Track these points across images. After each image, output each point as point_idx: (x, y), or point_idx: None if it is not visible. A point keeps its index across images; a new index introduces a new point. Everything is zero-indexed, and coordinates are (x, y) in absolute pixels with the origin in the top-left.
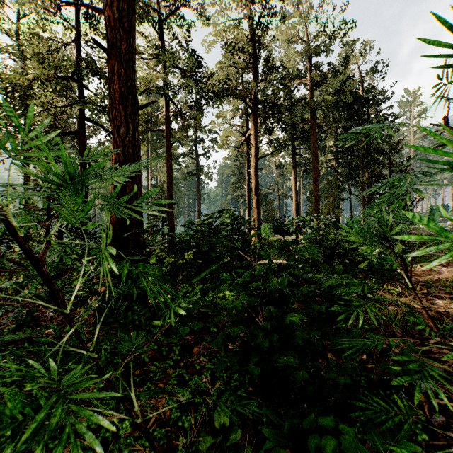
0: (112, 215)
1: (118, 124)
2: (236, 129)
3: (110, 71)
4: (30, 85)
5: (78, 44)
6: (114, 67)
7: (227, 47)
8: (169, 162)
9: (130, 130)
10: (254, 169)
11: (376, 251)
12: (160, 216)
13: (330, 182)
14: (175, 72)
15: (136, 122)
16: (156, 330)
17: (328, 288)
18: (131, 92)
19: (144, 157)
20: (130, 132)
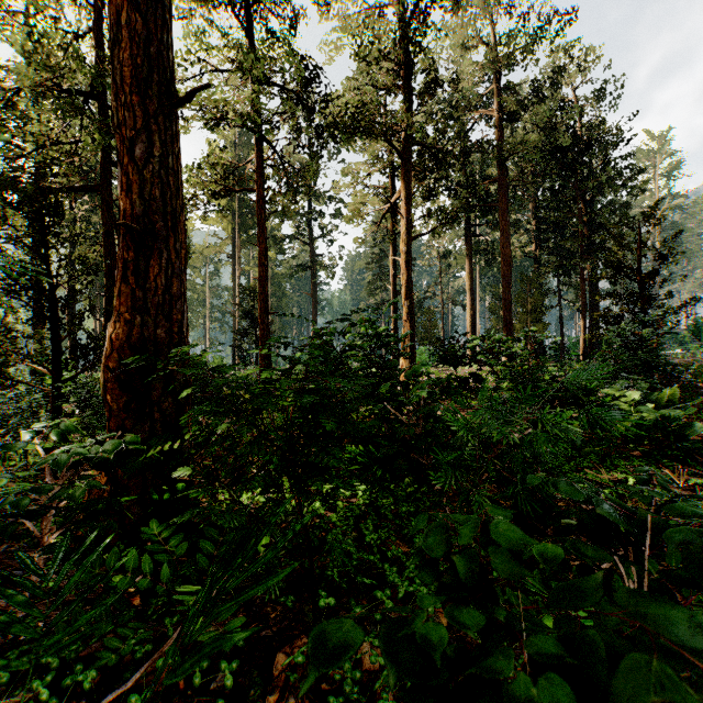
0: (117, 327)
1: (129, 136)
2: (375, 193)
3: (113, 23)
4: (12, 103)
5: (101, 34)
6: (120, 14)
7: (360, 50)
8: (262, 243)
9: (155, 149)
10: (404, 256)
11: (638, 398)
12: (251, 336)
13: (528, 279)
14: (273, 94)
15: (169, 133)
16: (189, 599)
17: (695, 556)
18: (157, 69)
19: (227, 242)
20: (155, 152)
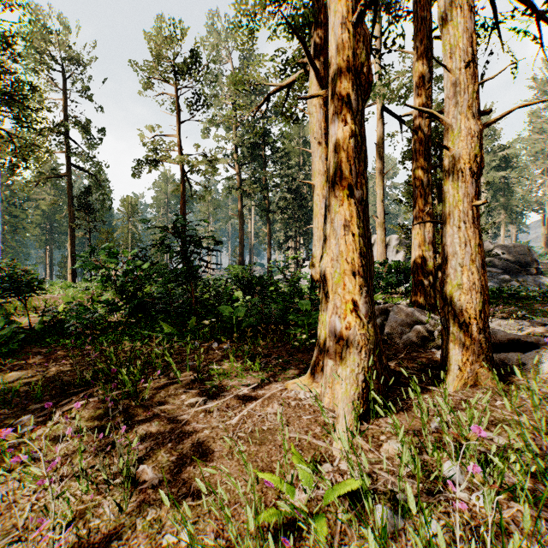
0: None
1: None
2: None
3: None
4: None
5: None
6: None
7: None
8: None
9: None
10: None
11: None
12: None
13: None
14: None
15: None
16: None
17: None
18: None
19: None
20: None
